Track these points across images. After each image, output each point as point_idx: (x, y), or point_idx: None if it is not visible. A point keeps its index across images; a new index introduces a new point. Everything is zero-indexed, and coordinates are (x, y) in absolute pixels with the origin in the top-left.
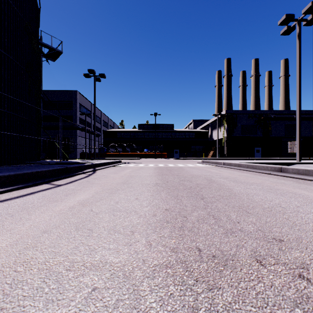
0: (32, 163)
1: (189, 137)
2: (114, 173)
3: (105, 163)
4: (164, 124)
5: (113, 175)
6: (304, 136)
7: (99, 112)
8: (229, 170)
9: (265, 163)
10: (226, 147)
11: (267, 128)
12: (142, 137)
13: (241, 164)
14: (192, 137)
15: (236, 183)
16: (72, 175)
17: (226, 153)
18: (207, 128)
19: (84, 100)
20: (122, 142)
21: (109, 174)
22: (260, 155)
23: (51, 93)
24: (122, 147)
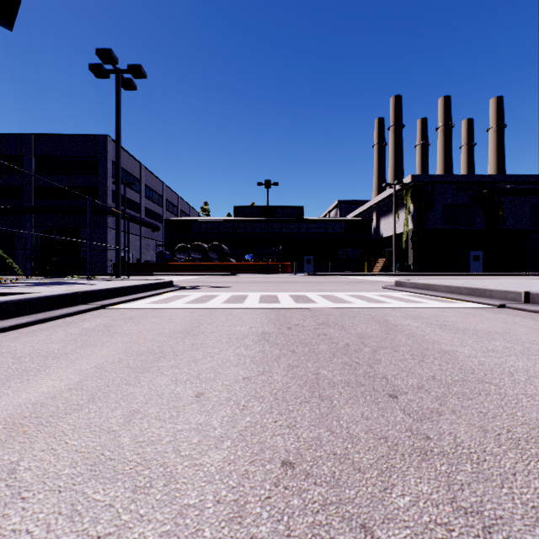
0: None
1: (333, 232)
2: None
3: (63, 296)
4: (285, 208)
5: None
6: None
7: (158, 184)
8: None
9: None
10: (411, 252)
11: (496, 213)
12: (241, 232)
13: None
14: (341, 232)
15: None
16: None
17: (411, 262)
18: (367, 215)
19: (124, 157)
20: (203, 242)
21: None
22: (482, 267)
23: (54, 139)
24: (203, 251)
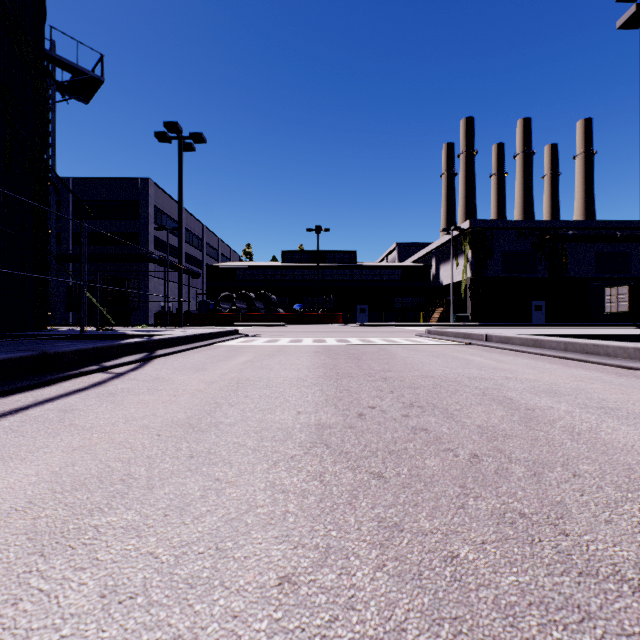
0: (10, 336)
1: (389, 279)
2: (196, 369)
3: (192, 336)
4: (337, 252)
5: (187, 377)
6: (639, 276)
7: (198, 227)
8: (520, 359)
9: (589, 337)
10: (469, 301)
11: (559, 260)
12: (289, 279)
13: (545, 339)
14: (397, 279)
15: (632, 423)
16: (47, 381)
17: (469, 313)
18: (427, 260)
19: (165, 199)
20: (248, 290)
21: (177, 373)
22: (544, 318)
23: (92, 183)
24: (248, 300)
